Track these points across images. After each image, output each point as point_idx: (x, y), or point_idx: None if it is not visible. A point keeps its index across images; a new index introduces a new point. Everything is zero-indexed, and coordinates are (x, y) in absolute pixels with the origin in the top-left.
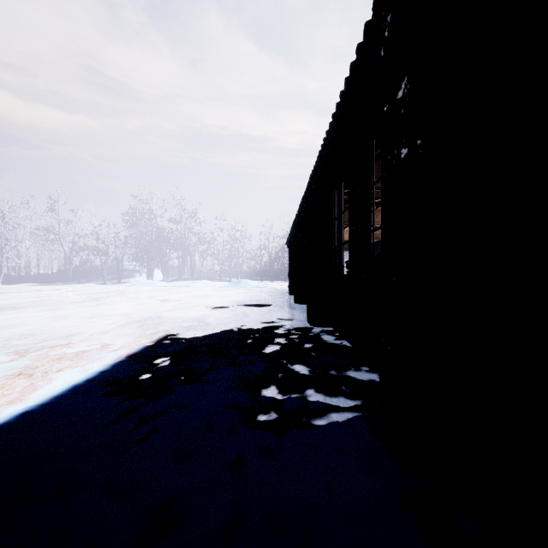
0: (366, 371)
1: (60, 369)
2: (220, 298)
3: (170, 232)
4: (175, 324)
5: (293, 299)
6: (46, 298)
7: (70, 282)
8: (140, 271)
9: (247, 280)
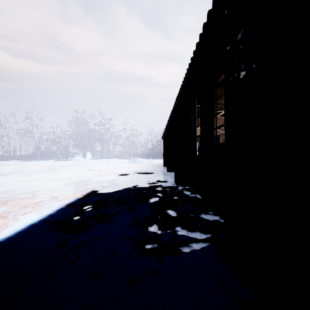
0: (211, 214)
1: (24, 213)
2: (124, 169)
3: (96, 131)
4: (97, 184)
5: (166, 169)
6: (24, 169)
7: (39, 160)
8: (79, 153)
9: (140, 158)
